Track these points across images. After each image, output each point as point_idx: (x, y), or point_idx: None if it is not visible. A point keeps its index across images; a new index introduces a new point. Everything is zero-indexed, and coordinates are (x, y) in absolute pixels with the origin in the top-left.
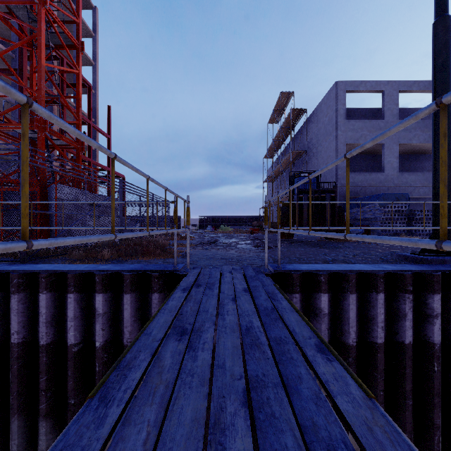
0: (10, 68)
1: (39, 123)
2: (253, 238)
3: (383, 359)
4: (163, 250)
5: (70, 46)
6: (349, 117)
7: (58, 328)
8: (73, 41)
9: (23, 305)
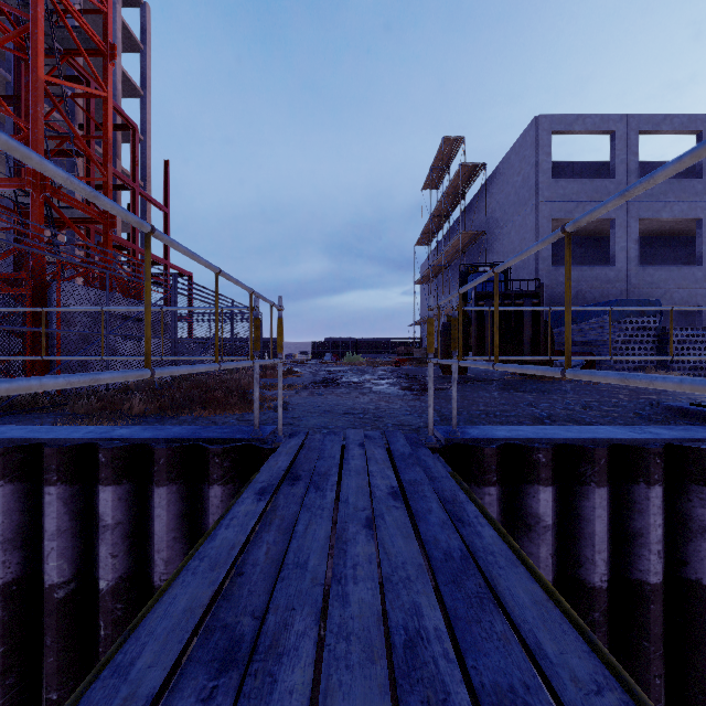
0: None
1: (34, 178)
2: (399, 374)
3: (661, 614)
4: (242, 397)
5: (92, 52)
6: (556, 176)
7: (30, 552)
8: (97, 43)
9: None
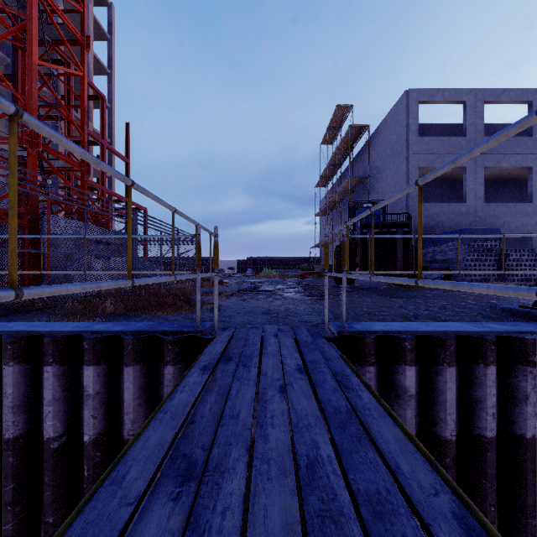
0: None
1: (30, 137)
2: (303, 284)
3: (495, 459)
4: (186, 301)
5: (72, 42)
6: (422, 135)
7: (32, 414)
8: (76, 35)
9: None
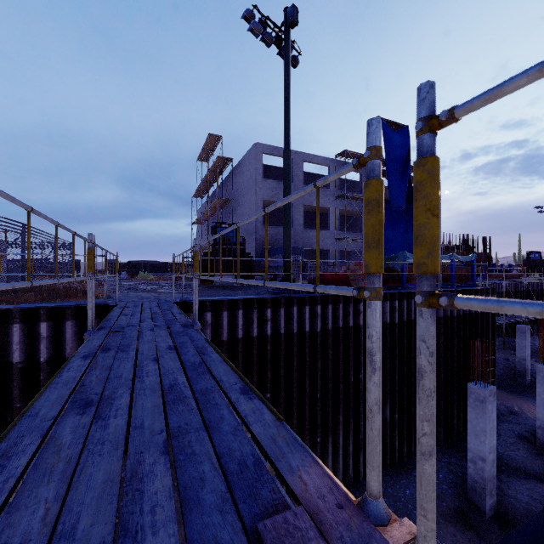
0: None
1: None
2: (176, 285)
3: (242, 346)
4: (85, 294)
5: None
6: (270, 173)
7: (1, 353)
8: None
9: None
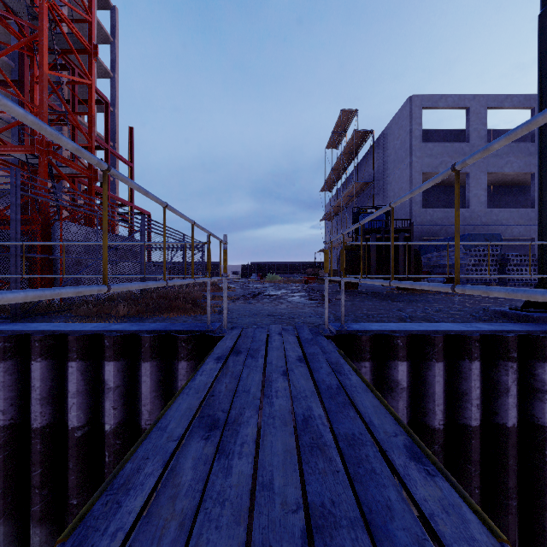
0: (6, 78)
1: (41, 145)
2: (308, 289)
3: (479, 446)
4: (194, 304)
5: (80, 51)
6: (426, 140)
7: (57, 406)
8: (84, 45)
9: (11, 376)
